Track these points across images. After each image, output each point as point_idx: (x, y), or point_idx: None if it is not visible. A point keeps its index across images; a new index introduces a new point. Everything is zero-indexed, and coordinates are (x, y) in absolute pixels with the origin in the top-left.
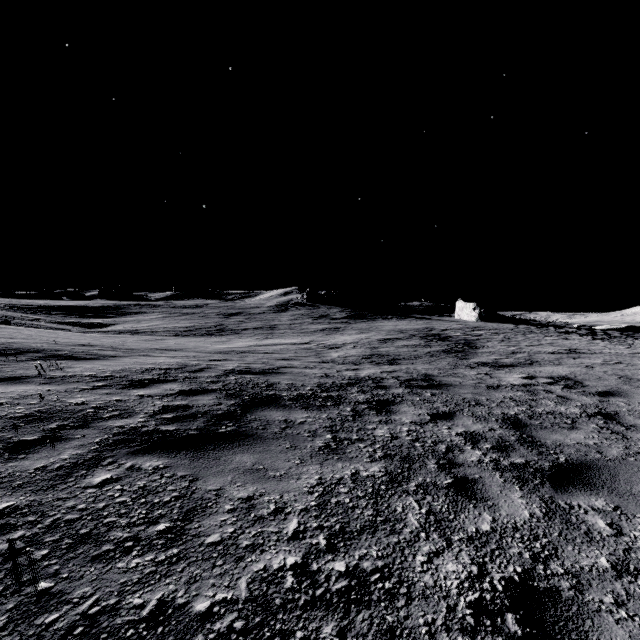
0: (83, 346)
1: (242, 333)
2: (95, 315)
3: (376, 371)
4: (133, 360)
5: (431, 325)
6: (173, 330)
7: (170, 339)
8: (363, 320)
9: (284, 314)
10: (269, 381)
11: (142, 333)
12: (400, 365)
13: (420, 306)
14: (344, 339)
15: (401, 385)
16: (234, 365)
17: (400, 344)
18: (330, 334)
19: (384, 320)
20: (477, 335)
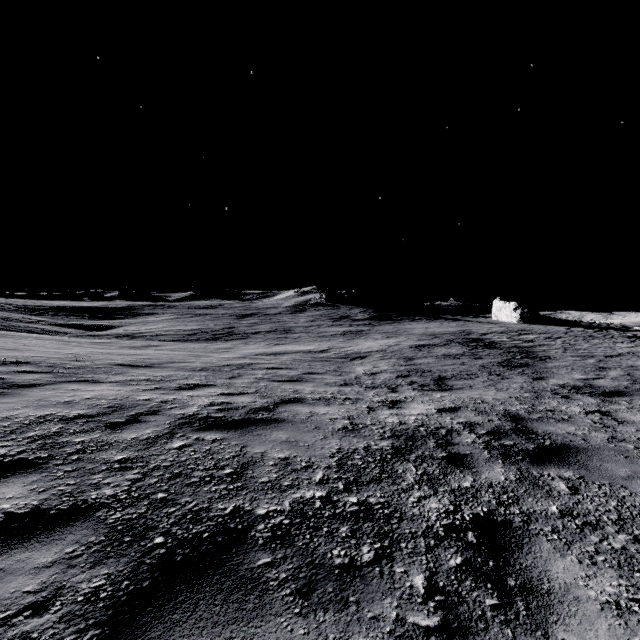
0: (3, 365)
1: (251, 337)
2: (105, 316)
3: (429, 409)
4: (41, 395)
5: (467, 328)
6: (176, 334)
7: (166, 345)
8: (388, 322)
9: (301, 315)
10: (244, 453)
11: (140, 337)
12: (455, 391)
13: (449, 306)
14: (369, 345)
15: (491, 452)
16: (206, 401)
17: (439, 353)
18: (352, 339)
19: (412, 322)
20: (528, 340)
